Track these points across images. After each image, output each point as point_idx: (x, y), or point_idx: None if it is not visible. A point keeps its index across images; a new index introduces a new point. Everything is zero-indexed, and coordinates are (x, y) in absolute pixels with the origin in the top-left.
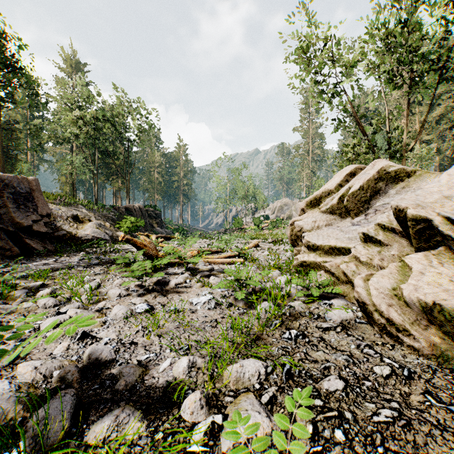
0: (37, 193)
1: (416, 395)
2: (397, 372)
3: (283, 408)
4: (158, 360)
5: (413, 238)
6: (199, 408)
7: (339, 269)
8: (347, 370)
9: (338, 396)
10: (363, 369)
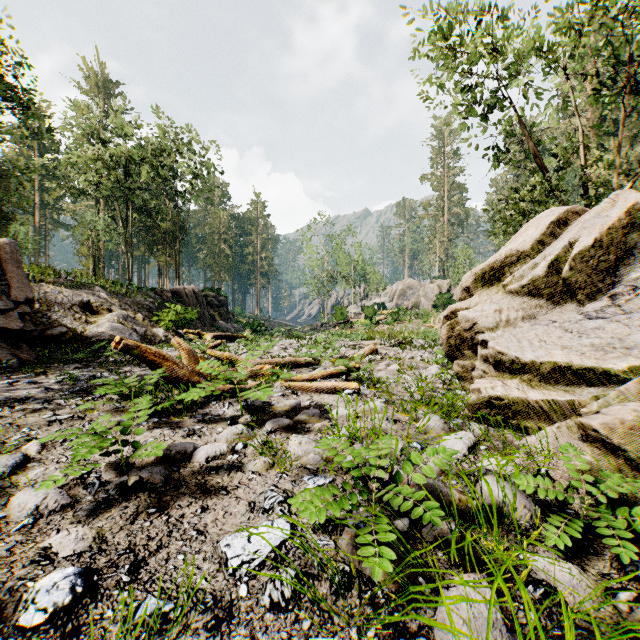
0: (12, 265)
1: None
2: None
3: None
4: None
5: None
6: None
7: (632, 438)
8: None
9: None
10: None
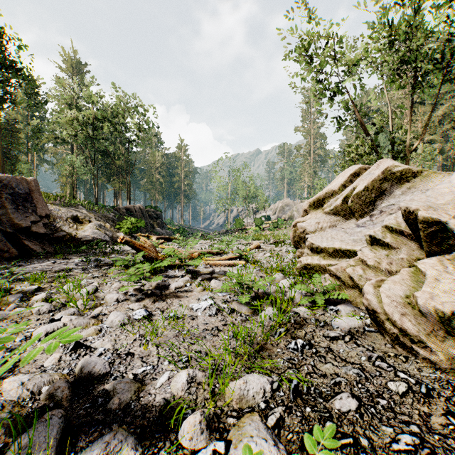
0: (36, 193)
1: (436, 416)
2: (414, 389)
3: (291, 432)
4: (155, 374)
5: (424, 241)
6: (199, 432)
7: (345, 273)
8: (359, 386)
9: (351, 417)
10: (376, 384)
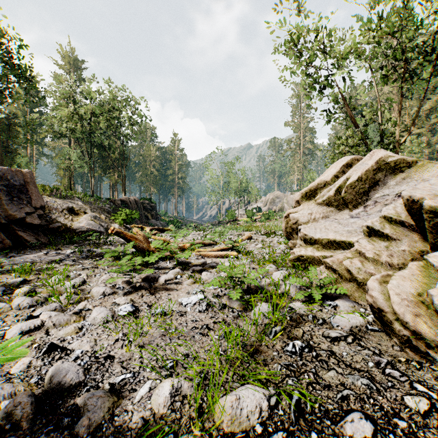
0: (31, 185)
1: None
2: (437, 407)
3: None
4: (135, 383)
5: (429, 233)
6: None
7: (341, 266)
8: (370, 402)
9: None
10: (391, 399)
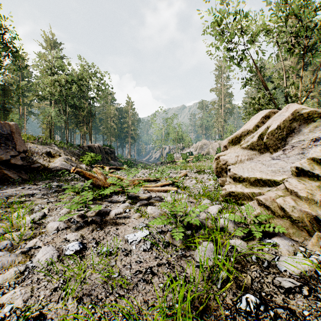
0: (16, 134)
1: None
2: None
3: None
4: None
5: None
6: None
7: (274, 203)
8: None
9: None
10: None
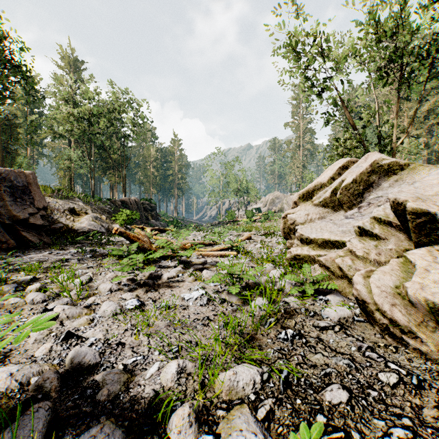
0: (34, 186)
1: (428, 408)
2: (405, 380)
3: (282, 425)
4: (145, 364)
5: (413, 232)
6: (188, 425)
7: (334, 264)
8: (349, 377)
9: (342, 410)
10: (367, 375)
